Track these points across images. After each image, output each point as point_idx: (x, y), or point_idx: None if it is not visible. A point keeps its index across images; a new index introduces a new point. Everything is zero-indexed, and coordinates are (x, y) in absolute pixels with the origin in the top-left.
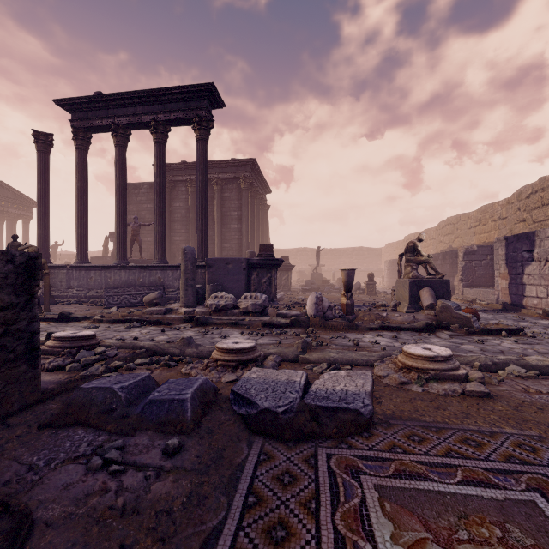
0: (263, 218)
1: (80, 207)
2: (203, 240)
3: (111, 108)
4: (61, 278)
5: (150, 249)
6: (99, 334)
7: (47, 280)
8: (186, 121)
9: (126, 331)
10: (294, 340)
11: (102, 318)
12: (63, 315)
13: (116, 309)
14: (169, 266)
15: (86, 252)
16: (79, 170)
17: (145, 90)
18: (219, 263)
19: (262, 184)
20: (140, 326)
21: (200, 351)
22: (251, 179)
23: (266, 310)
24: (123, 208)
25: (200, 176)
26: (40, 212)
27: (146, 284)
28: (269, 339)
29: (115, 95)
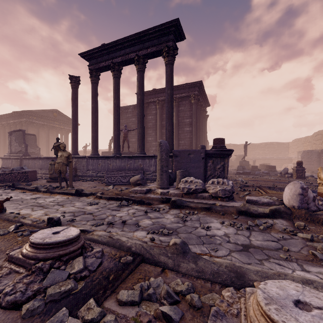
0: (204, 123)
1: (93, 119)
2: (170, 137)
3: (111, 53)
4: (83, 164)
5: (134, 146)
6: (96, 213)
7: (71, 166)
8: (158, 53)
9: (117, 210)
10: (298, 243)
11: (101, 195)
12: (78, 191)
13: (112, 187)
14: (146, 156)
15: (97, 148)
16: (93, 96)
17: (131, 35)
18: (183, 154)
19: (204, 100)
20: (127, 205)
21: (201, 268)
22: (199, 96)
23: (232, 195)
24: (117, 118)
25: (168, 90)
26: (73, 124)
27: (131, 168)
28: (262, 237)
29: (113, 43)
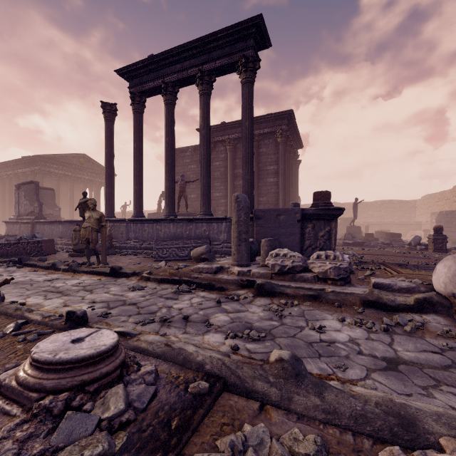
0: (295, 172)
1: (136, 165)
2: (249, 190)
3: (162, 69)
4: (122, 230)
5: (194, 205)
6: (142, 303)
7: (104, 232)
8: (231, 67)
9: (173, 298)
10: None
11: (149, 276)
12: (114, 269)
13: (164, 263)
14: (214, 218)
15: (141, 207)
16: (135, 132)
17: (191, 41)
18: (268, 214)
19: (296, 139)
20: (189, 290)
21: (331, 407)
22: (288, 132)
23: (349, 276)
24: (171, 163)
25: (245, 122)
26: (107, 173)
27: (192, 236)
28: (413, 345)
29: (164, 54)
